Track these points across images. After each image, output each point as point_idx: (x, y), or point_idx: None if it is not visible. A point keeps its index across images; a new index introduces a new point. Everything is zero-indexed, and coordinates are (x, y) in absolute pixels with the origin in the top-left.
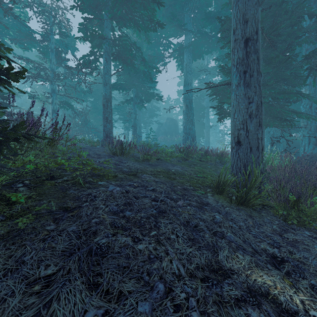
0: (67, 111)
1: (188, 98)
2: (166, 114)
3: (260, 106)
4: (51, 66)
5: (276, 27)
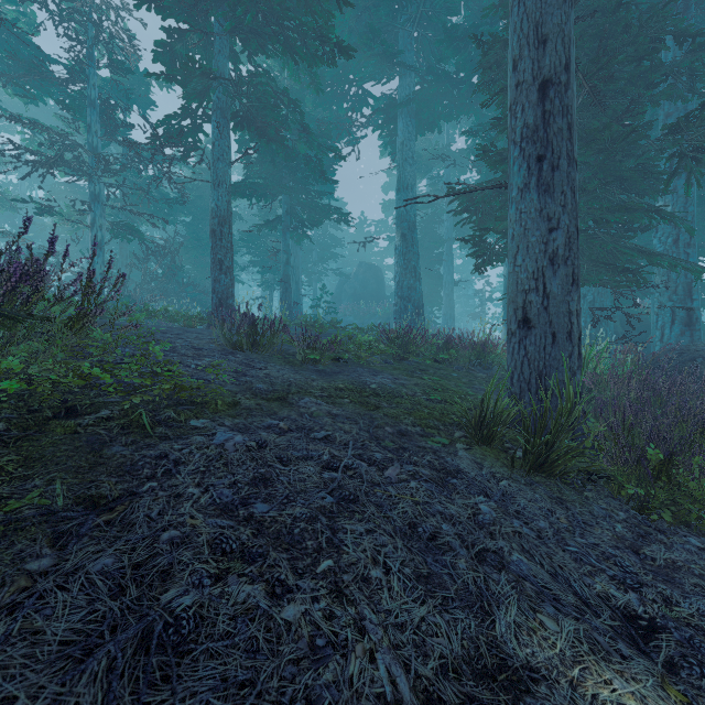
0: (130, 246)
1: (407, 220)
2: (356, 255)
3: (575, 239)
4: (91, 140)
5: (606, 62)
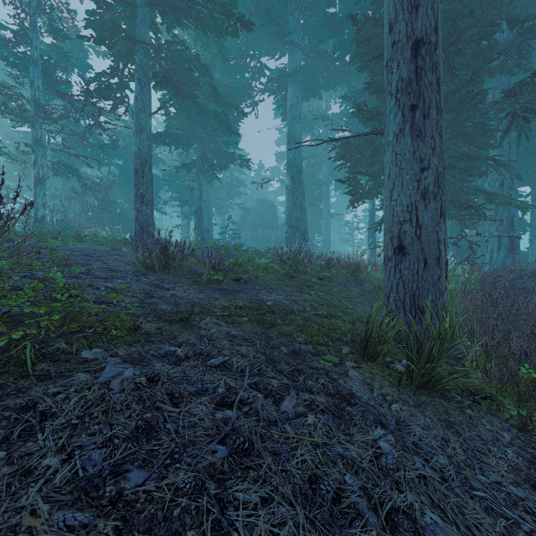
0: (73, 183)
1: (295, 165)
2: (256, 193)
3: (443, 177)
4: (33, 93)
5: (456, 38)
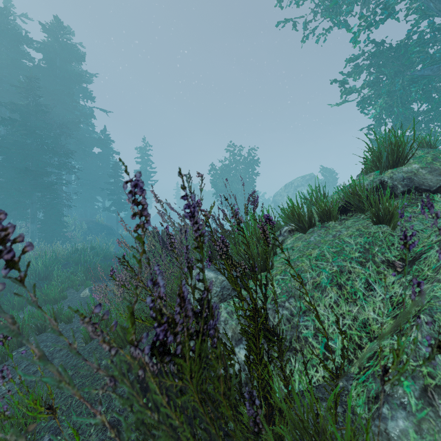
0: None
1: None
2: None
3: None
4: None
5: None
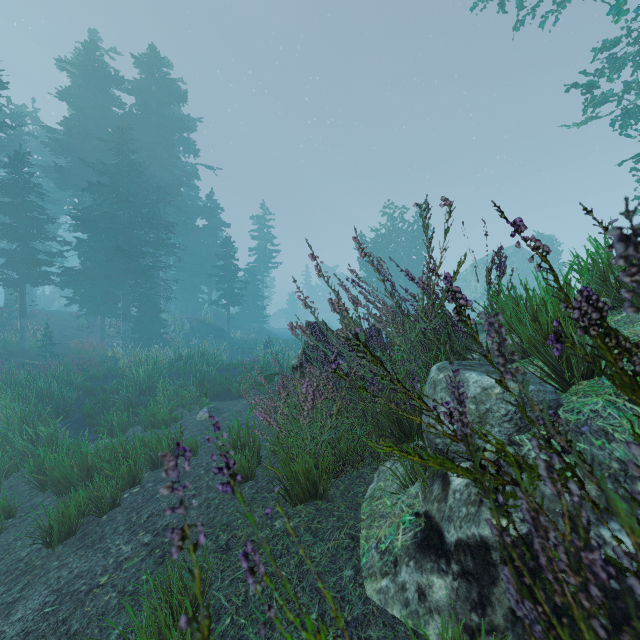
0: None
1: None
2: None
3: None
4: None
5: None
